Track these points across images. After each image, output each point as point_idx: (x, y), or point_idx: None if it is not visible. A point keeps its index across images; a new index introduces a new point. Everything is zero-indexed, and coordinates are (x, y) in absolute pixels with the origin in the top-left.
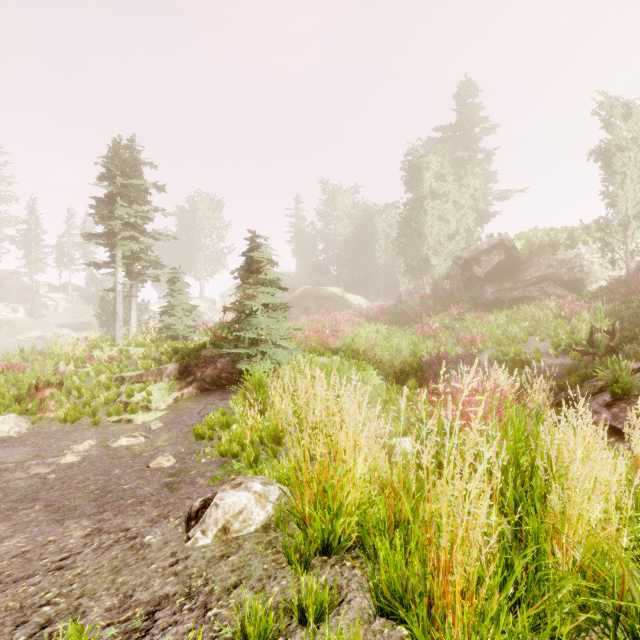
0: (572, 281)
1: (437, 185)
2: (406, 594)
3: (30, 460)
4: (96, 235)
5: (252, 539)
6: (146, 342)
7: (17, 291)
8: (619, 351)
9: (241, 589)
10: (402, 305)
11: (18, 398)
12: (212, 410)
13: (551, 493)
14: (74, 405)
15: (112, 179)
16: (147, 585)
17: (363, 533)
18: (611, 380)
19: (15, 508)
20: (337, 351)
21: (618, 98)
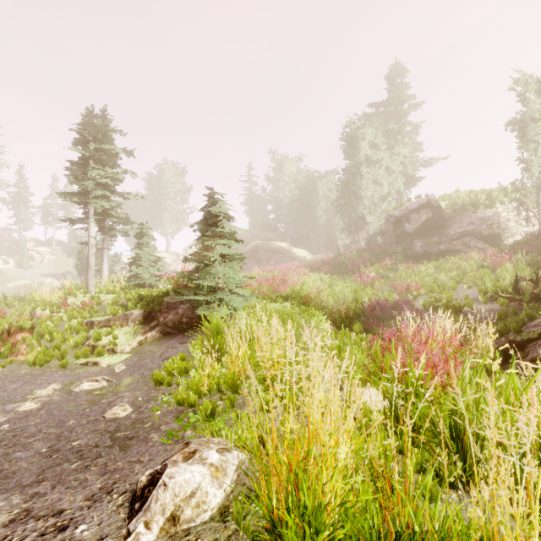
0: (491, 236)
1: (372, 153)
2: None
3: None
4: (71, 194)
5: (206, 534)
6: (116, 289)
7: (8, 245)
8: None
9: None
10: (341, 257)
11: None
12: (173, 353)
13: None
14: (44, 349)
15: (85, 144)
16: None
17: None
18: None
19: None
20: (287, 298)
21: (532, 75)
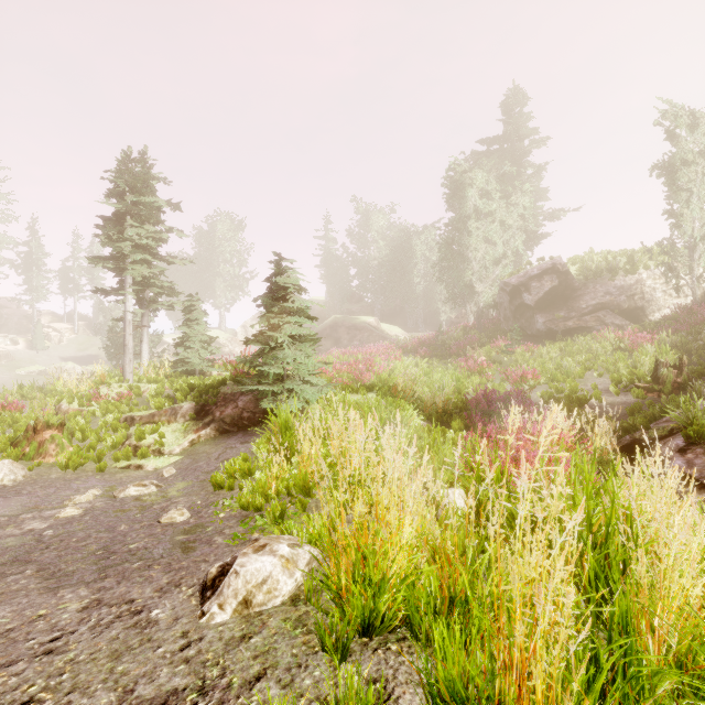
0: (632, 310)
1: (482, 203)
2: (468, 693)
3: (25, 513)
4: (103, 258)
5: (278, 614)
6: (159, 378)
7: (17, 321)
8: (687, 388)
9: (265, 682)
10: (443, 336)
11: (14, 441)
12: (232, 455)
13: (631, 560)
14: (77, 449)
15: (121, 196)
16: (152, 676)
17: (411, 611)
18: (684, 422)
19: (3, 573)
20: (372, 388)
21: (683, 107)
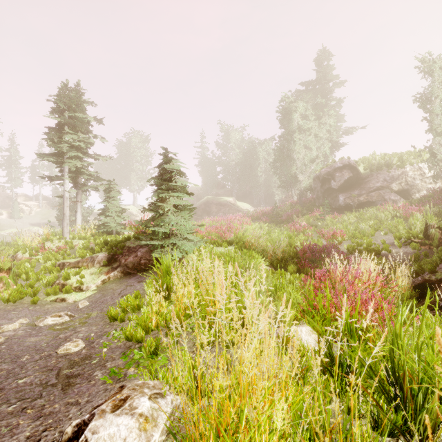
0: (402, 191)
1: (303, 123)
2: None
3: None
4: (49, 155)
5: None
6: (87, 236)
7: (2, 200)
8: None
9: None
10: (278, 209)
11: None
12: (130, 291)
13: None
14: (18, 287)
15: (61, 112)
16: None
17: None
18: None
19: None
20: (232, 243)
21: (437, 57)
